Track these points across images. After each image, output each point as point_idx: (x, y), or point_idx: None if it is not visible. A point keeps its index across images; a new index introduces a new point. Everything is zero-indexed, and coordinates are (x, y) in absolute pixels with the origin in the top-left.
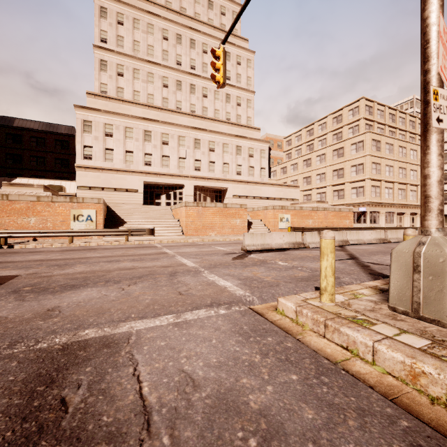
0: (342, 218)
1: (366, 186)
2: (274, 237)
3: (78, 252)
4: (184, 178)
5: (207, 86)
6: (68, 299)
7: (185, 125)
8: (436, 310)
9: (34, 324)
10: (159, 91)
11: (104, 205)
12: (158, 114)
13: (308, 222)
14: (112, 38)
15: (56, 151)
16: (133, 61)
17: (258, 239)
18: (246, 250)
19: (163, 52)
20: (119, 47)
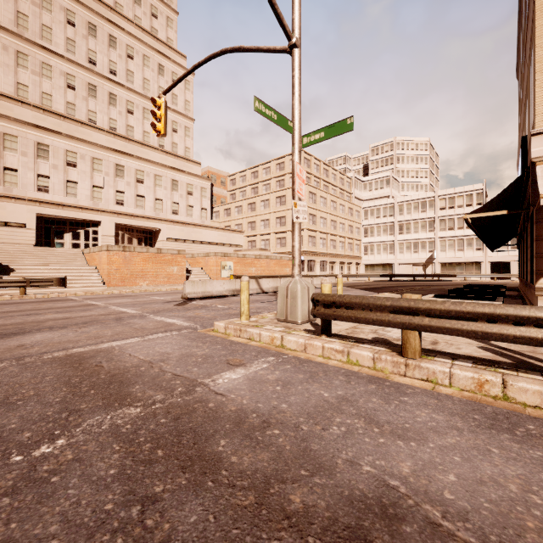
0: (283, 266)
1: (304, 235)
2: (215, 284)
3: None
4: (101, 213)
5: (133, 101)
6: (25, 340)
7: (102, 145)
8: (293, 316)
9: (19, 352)
10: (61, 92)
11: None
12: (60, 123)
13: (251, 270)
14: None
15: None
16: (17, 40)
17: (199, 287)
18: (187, 298)
19: (67, 41)
20: None
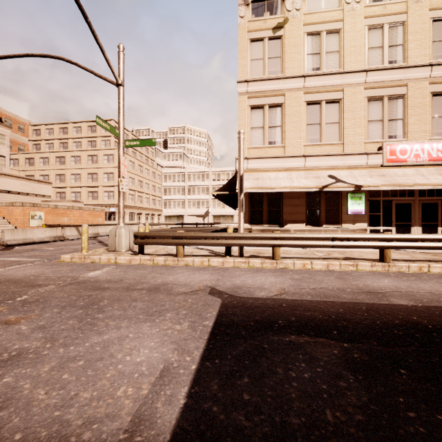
0: (96, 216)
1: (115, 191)
2: (36, 232)
3: None
4: None
5: None
6: None
7: None
8: (120, 247)
9: None
10: None
11: None
12: None
13: (64, 220)
14: None
15: None
16: None
17: (20, 235)
18: (6, 245)
19: None
20: None
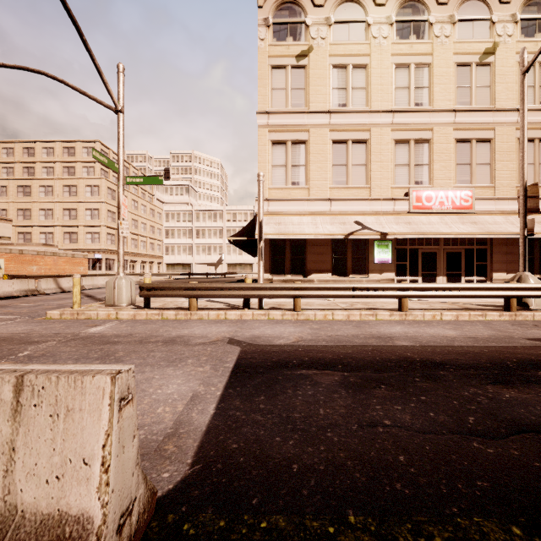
0: (76, 264)
1: (102, 232)
2: (2, 285)
3: None
4: None
5: None
6: None
7: None
8: (120, 301)
9: None
10: None
11: None
12: None
13: (31, 269)
14: None
15: None
16: None
17: None
18: None
19: None
20: None
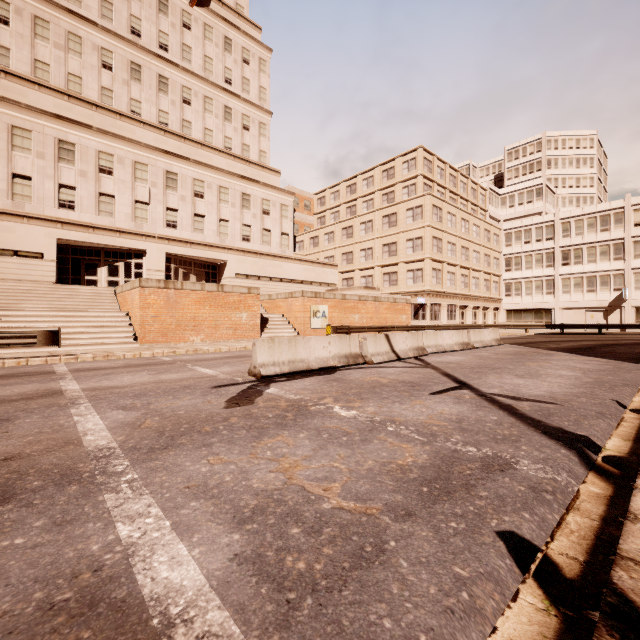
0: (398, 312)
1: (425, 268)
2: (314, 345)
3: None
4: (146, 239)
5: (190, 86)
6: None
7: (147, 144)
8: None
9: None
10: (94, 74)
11: None
12: (92, 114)
13: (353, 318)
14: None
15: None
16: (34, 0)
17: (284, 352)
18: (258, 375)
19: (102, 3)
20: None
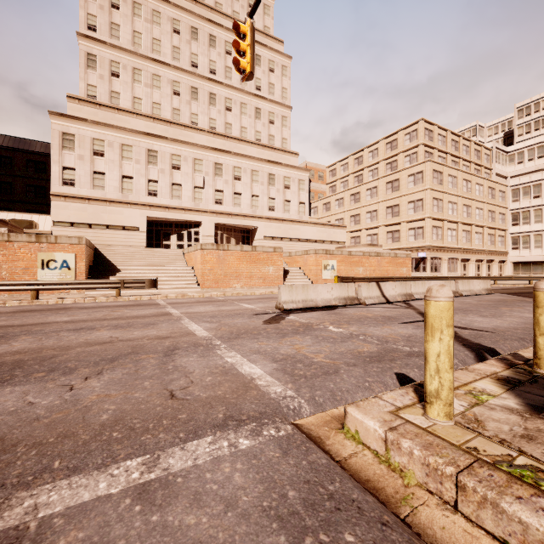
0: (398, 265)
1: (426, 226)
2: (320, 290)
3: (38, 314)
4: (201, 213)
5: (231, 97)
6: None
7: (202, 145)
8: None
9: None
10: (168, 100)
11: (88, 247)
12: (167, 129)
13: (358, 270)
14: (104, 26)
15: (28, 175)
16: (133, 57)
17: (299, 294)
18: (282, 308)
19: (173, 49)
20: (113, 39)
